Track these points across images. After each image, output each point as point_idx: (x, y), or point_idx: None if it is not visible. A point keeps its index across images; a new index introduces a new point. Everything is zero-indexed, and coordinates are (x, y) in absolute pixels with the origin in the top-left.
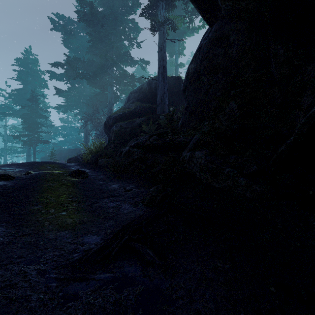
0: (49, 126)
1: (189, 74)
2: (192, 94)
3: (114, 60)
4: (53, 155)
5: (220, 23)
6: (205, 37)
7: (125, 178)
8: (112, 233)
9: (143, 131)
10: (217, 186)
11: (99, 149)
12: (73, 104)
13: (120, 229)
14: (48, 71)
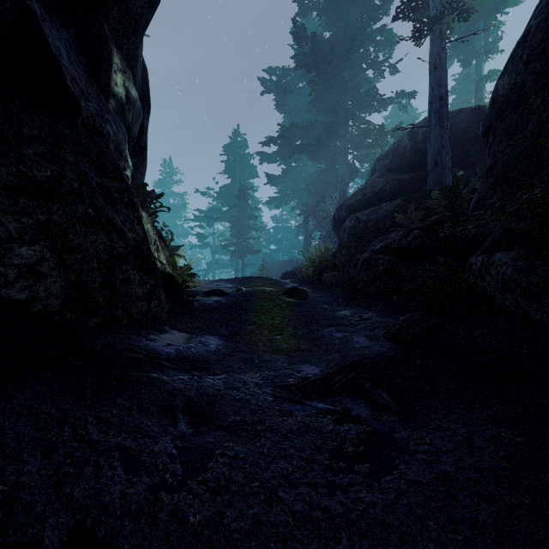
0: (259, 230)
1: (497, 98)
2: (504, 138)
3: (349, 110)
4: (264, 269)
5: None
6: (541, 8)
7: (362, 303)
8: (336, 367)
9: (397, 223)
10: (538, 319)
11: (323, 258)
12: (289, 193)
13: (347, 364)
14: (259, 153)
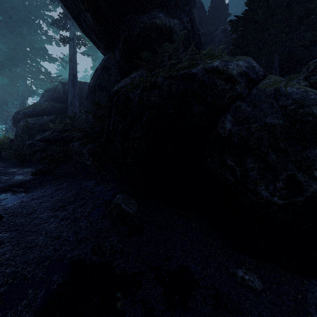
0: None
1: (89, 86)
2: (90, 102)
3: (27, 53)
4: None
5: (107, 57)
6: (101, 62)
7: (28, 166)
8: None
9: (51, 127)
10: (80, 161)
11: (3, 142)
12: None
13: (7, 185)
14: None
